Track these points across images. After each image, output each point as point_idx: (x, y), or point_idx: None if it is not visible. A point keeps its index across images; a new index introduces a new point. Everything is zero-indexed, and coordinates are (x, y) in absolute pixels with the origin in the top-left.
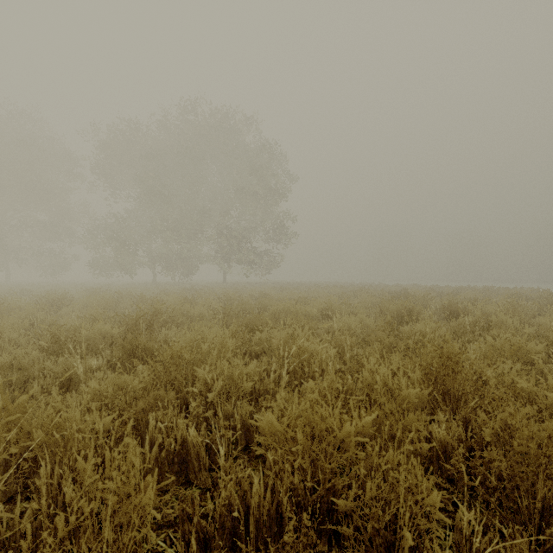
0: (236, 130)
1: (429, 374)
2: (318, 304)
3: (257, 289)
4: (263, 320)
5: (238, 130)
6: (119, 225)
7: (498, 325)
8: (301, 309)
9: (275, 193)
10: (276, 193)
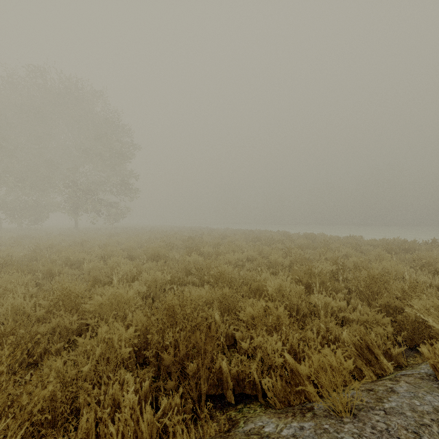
0: (84, 99)
1: (51, 301)
2: (100, 251)
3: (94, 235)
4: (23, 268)
5: (87, 99)
6: None
7: (190, 262)
8: (81, 256)
9: (119, 155)
10: (121, 155)
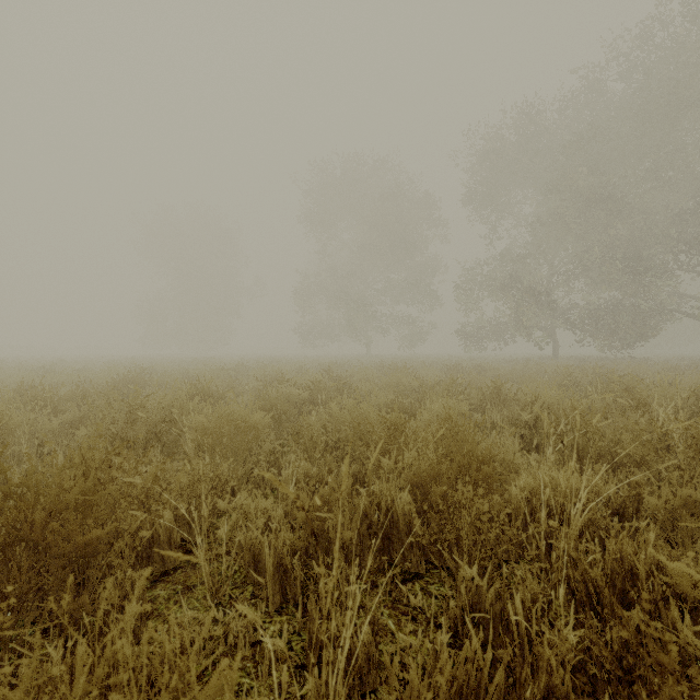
0: None
1: None
2: None
3: None
4: None
5: None
6: (501, 273)
7: None
8: None
9: None
10: None
